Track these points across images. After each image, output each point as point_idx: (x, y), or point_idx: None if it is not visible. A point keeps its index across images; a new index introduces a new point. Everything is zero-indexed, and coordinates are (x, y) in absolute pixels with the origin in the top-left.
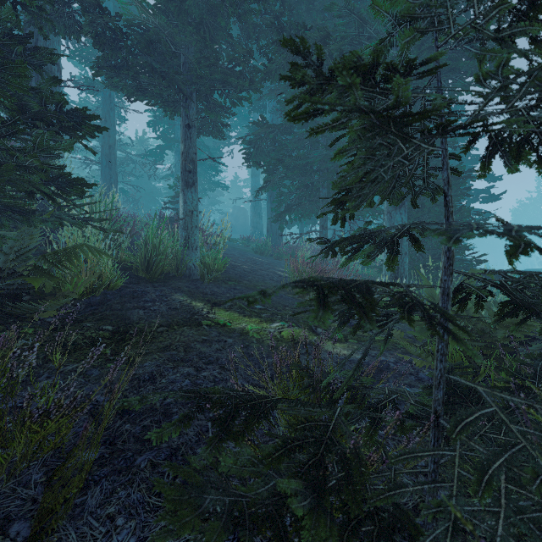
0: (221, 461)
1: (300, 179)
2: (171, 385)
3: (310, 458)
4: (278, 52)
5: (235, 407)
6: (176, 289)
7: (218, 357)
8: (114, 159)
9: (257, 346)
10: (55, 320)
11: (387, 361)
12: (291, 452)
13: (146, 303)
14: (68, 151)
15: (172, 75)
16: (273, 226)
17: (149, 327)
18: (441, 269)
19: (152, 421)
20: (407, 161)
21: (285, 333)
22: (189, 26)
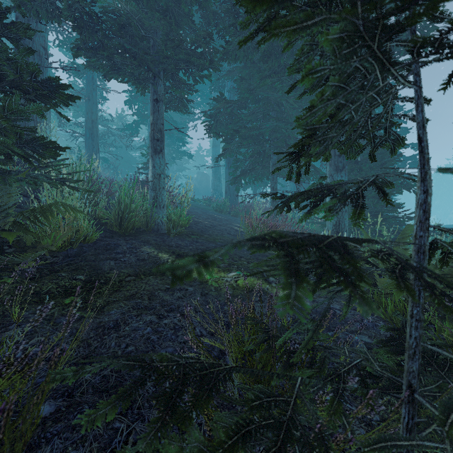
0: (162, 452)
1: (253, 147)
2: (133, 333)
3: (268, 448)
4: (234, 35)
5: (183, 379)
6: (145, 242)
7: (179, 305)
8: (96, 132)
9: (215, 294)
10: (15, 274)
11: (333, 308)
12: (246, 440)
13: (118, 255)
14: (44, 118)
15: (142, 55)
16: (230, 188)
17: (118, 276)
18: (415, 224)
19: (112, 370)
20: (380, 99)
21: (241, 281)
22: (156, 12)
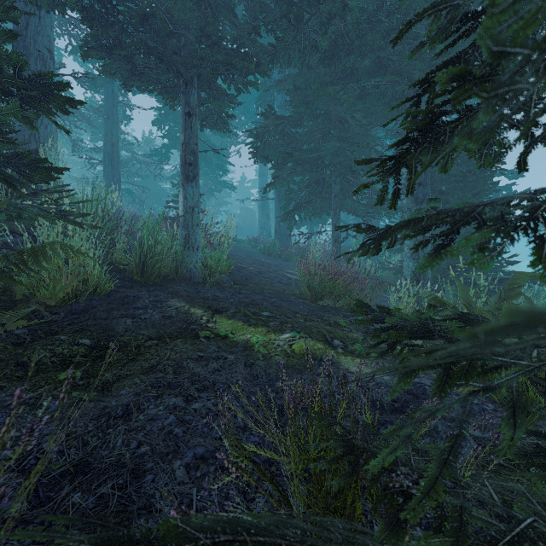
0: None
1: (310, 174)
2: (150, 425)
3: None
4: (287, 29)
5: None
6: (174, 293)
7: (215, 381)
8: (117, 158)
9: (263, 365)
10: None
11: (422, 383)
12: None
13: (137, 311)
14: (36, 129)
15: (169, 56)
16: (281, 226)
17: (135, 340)
18: None
19: (114, 486)
20: None
21: (297, 346)
22: (188, 1)
